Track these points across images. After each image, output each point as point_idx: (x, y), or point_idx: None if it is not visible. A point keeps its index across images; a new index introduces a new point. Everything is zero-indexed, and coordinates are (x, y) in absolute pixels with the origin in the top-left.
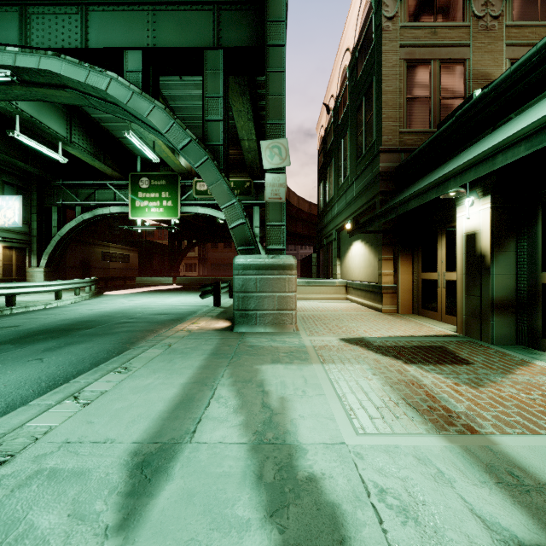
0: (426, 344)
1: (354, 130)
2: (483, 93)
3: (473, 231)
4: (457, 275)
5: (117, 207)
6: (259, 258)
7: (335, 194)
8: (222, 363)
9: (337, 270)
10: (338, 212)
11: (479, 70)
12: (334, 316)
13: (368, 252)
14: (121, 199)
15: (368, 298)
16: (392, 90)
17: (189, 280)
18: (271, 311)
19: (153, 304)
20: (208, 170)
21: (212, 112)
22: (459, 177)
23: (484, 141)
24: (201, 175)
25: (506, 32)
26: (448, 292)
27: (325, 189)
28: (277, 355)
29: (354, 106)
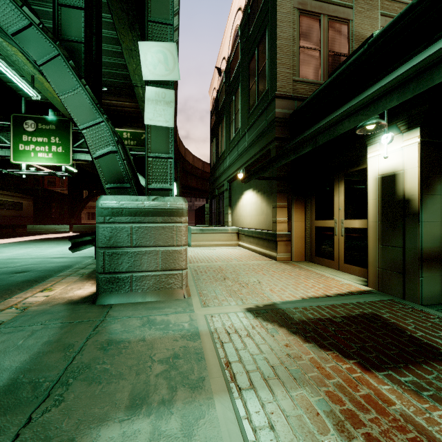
0: (354, 311)
1: (246, 84)
2: (411, 5)
3: (391, 172)
4: (369, 223)
5: None
6: (136, 199)
7: (227, 148)
8: (1, 433)
9: (228, 217)
10: (230, 164)
11: (360, 32)
12: (231, 267)
13: (261, 200)
14: (2, 141)
15: (260, 245)
16: (287, 37)
17: (87, 227)
18: (153, 272)
19: (22, 257)
20: (59, 71)
21: None
22: None
23: (420, 56)
24: (48, 77)
25: (380, 3)
26: (347, 240)
27: (217, 145)
28: (148, 370)
29: (246, 60)
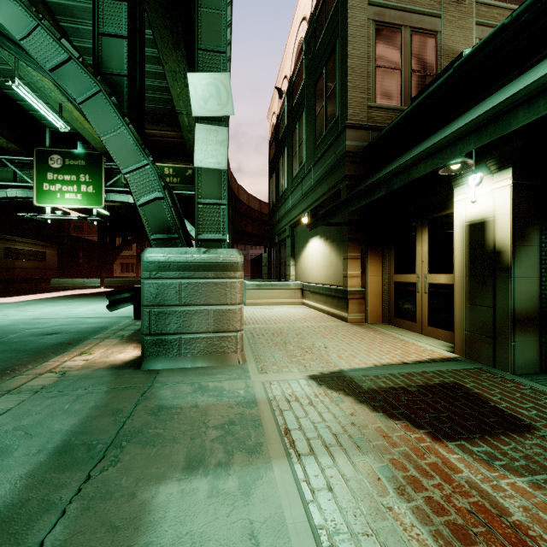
0: (433, 380)
1: (312, 109)
2: (501, 25)
3: (480, 219)
4: (455, 278)
5: (17, 190)
6: (185, 251)
7: (289, 186)
8: (64, 487)
9: (291, 270)
10: (292, 206)
11: (450, 46)
12: (293, 329)
13: (329, 249)
14: (24, 180)
15: (329, 303)
16: (360, 55)
17: (121, 282)
18: (204, 334)
19: (50, 317)
20: (101, 109)
21: (109, 22)
22: (543, 96)
23: (510, 86)
24: (88, 116)
25: (476, 9)
26: (431, 298)
27: (277, 182)
28: (202, 435)
29: (312, 81)
